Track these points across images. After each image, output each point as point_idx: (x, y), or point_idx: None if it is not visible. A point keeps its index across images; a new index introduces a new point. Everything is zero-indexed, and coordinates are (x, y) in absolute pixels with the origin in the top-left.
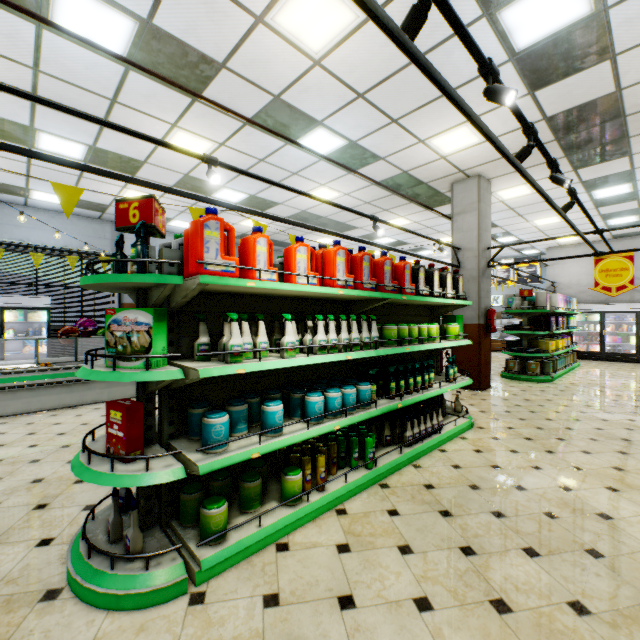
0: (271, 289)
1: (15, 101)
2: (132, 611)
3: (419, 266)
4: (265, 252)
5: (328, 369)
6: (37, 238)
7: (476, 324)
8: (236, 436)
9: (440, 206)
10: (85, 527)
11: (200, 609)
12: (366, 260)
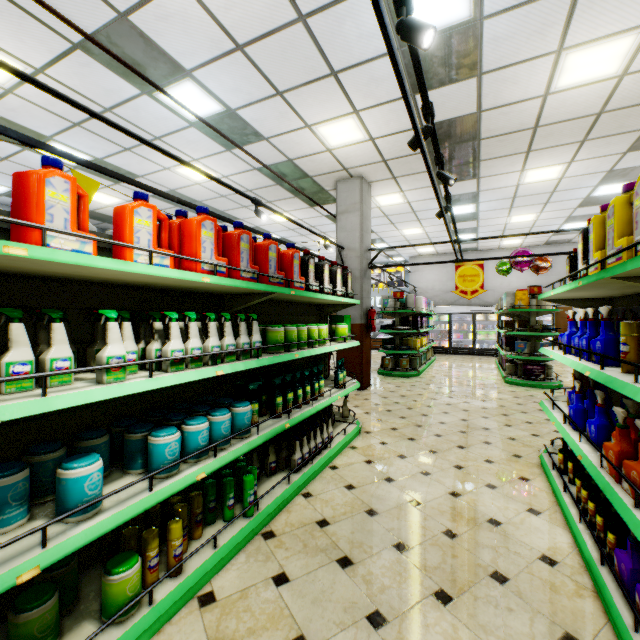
0: (72, 265)
1: None
2: None
3: (309, 257)
4: (67, 203)
5: (193, 386)
6: None
7: (359, 324)
8: None
9: (324, 205)
10: None
11: None
12: (245, 240)
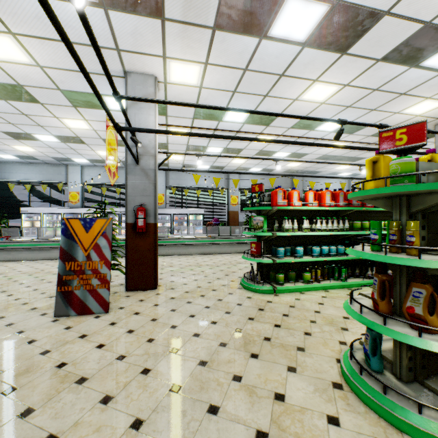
0: (298, 209)
1: (205, 140)
2: (260, 293)
3: None
4: (296, 196)
5: (325, 240)
6: (198, 184)
7: None
8: (286, 257)
9: (432, 137)
10: (244, 276)
11: (277, 296)
12: (341, 194)
